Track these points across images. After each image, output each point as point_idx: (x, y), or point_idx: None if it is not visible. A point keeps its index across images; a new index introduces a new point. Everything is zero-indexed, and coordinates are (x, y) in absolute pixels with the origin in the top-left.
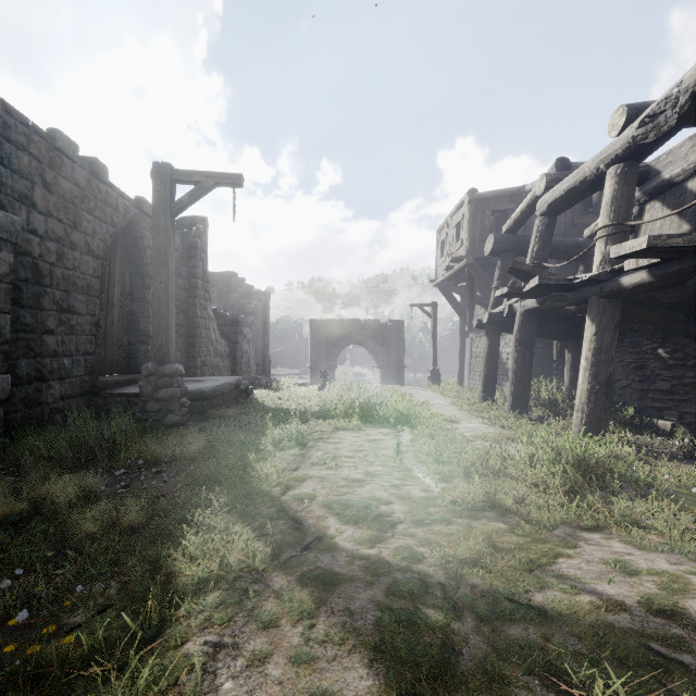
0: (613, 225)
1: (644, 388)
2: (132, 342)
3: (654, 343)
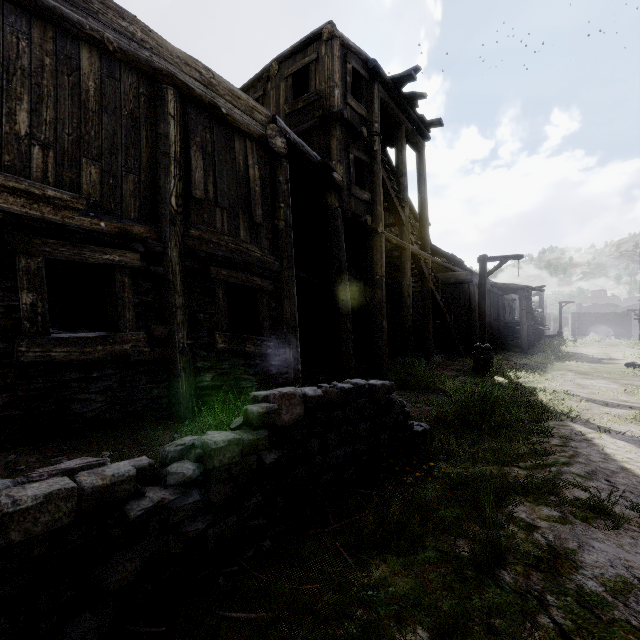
0: None
1: None
2: None
3: None
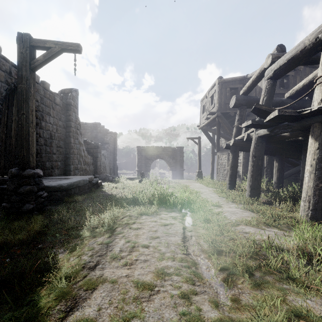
0: None
1: None
2: None
3: None
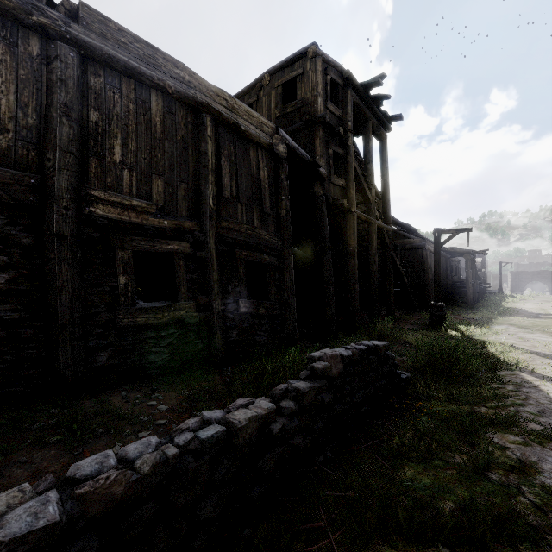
0: None
1: None
2: None
3: None
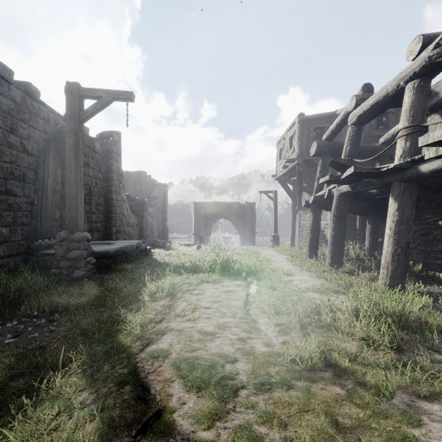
0: (412, 126)
1: (428, 250)
2: (62, 216)
3: (435, 216)
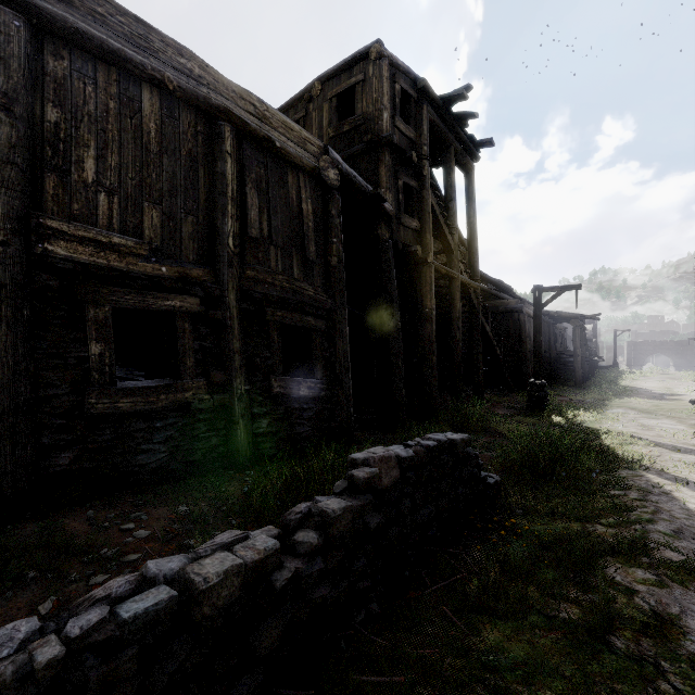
0: None
1: None
2: None
3: None
